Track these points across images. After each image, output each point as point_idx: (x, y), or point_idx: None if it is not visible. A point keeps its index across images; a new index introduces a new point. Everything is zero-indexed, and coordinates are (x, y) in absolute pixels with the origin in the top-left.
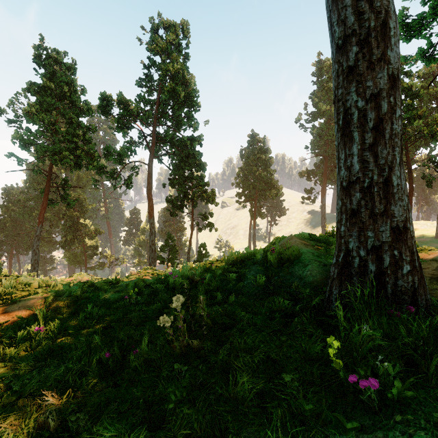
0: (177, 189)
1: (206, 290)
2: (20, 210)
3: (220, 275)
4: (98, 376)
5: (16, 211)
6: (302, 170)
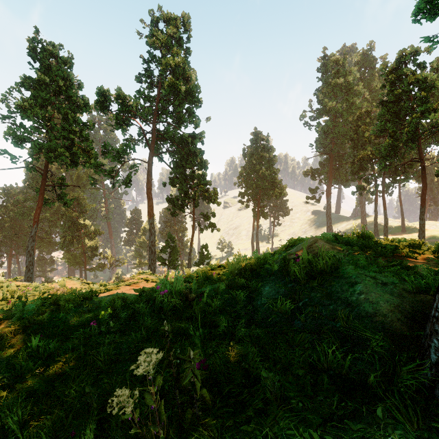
0: (178, 188)
1: (204, 312)
2: (18, 210)
3: (224, 289)
4: None
5: (14, 211)
6: (307, 169)
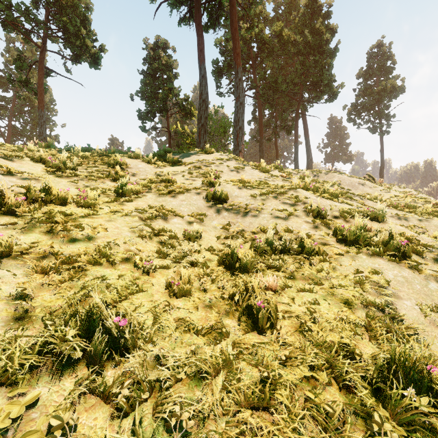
0: None
1: None
2: None
3: None
4: None
5: None
6: None
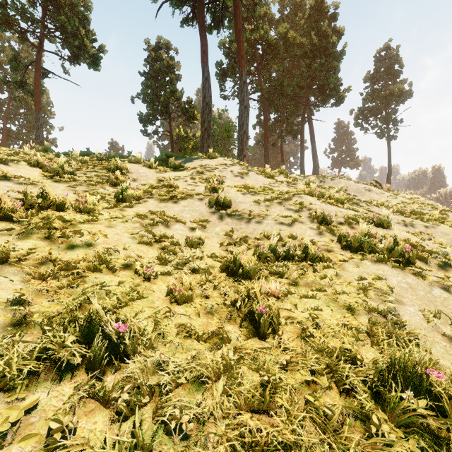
0: None
1: None
2: None
3: None
4: None
5: None
6: None
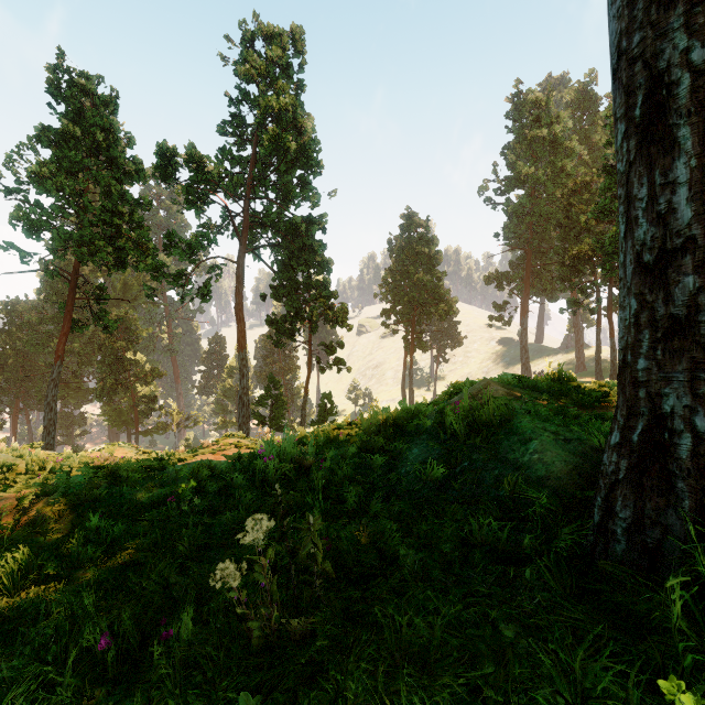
0: (285, 303)
1: (327, 485)
2: (30, 338)
3: (354, 454)
4: (76, 698)
5: (23, 340)
6: (490, 273)
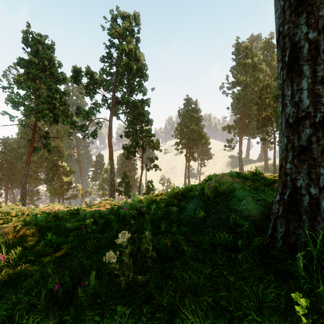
0: (131, 139)
1: (152, 220)
2: (13, 155)
3: (164, 207)
4: (45, 310)
5: (10, 156)
6: (225, 125)
